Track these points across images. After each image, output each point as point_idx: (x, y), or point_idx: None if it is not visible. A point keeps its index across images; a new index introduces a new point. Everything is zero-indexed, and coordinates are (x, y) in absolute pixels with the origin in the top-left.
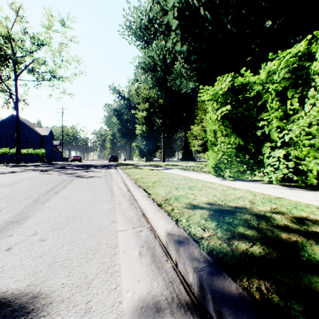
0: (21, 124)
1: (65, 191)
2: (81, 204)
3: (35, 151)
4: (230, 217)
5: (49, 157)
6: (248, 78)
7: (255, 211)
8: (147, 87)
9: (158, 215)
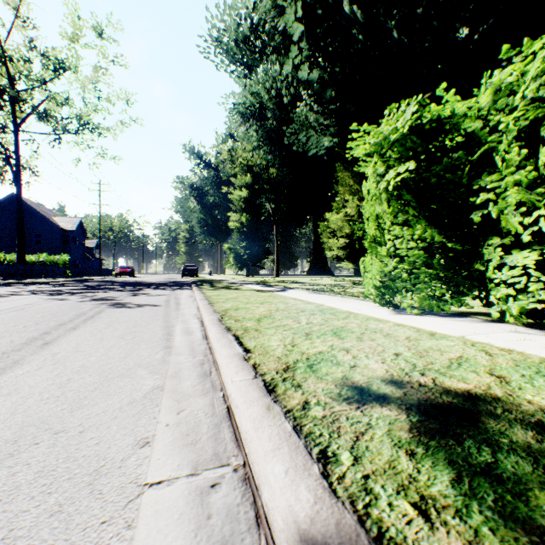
0: (28, 210)
1: (69, 340)
2: (86, 376)
3: (52, 257)
4: (475, 438)
5: (77, 268)
6: (451, 106)
7: (533, 412)
8: (248, 148)
9: (266, 429)
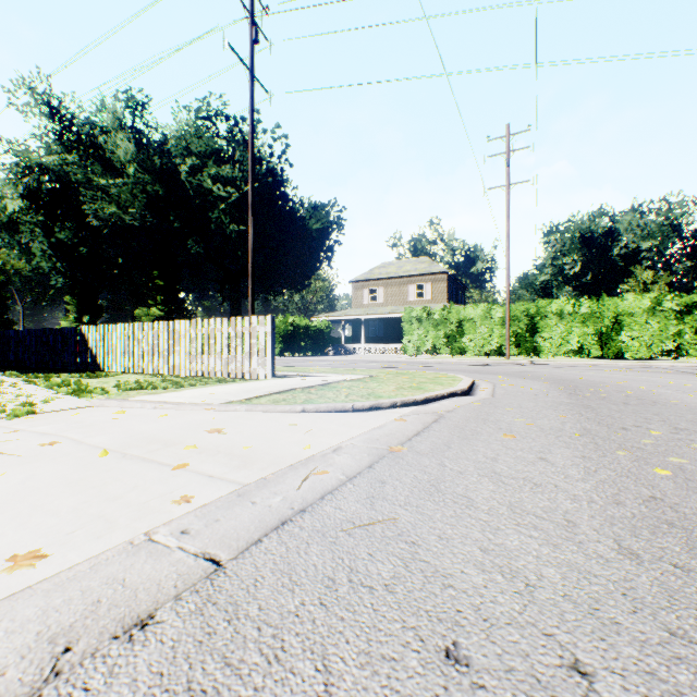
0: None
1: None
2: None
3: None
4: None
5: None
6: None
7: None
8: None
9: None
